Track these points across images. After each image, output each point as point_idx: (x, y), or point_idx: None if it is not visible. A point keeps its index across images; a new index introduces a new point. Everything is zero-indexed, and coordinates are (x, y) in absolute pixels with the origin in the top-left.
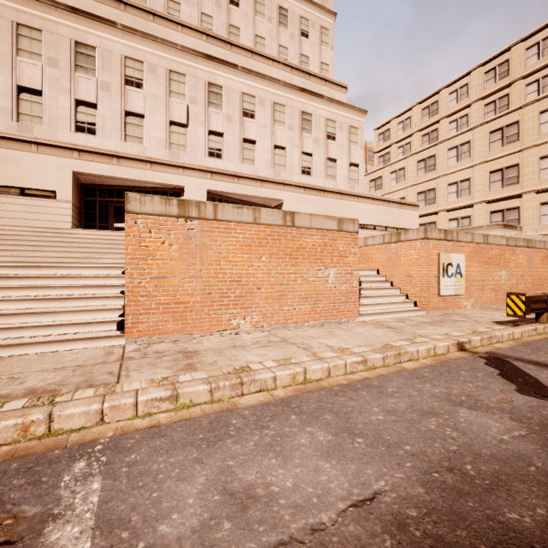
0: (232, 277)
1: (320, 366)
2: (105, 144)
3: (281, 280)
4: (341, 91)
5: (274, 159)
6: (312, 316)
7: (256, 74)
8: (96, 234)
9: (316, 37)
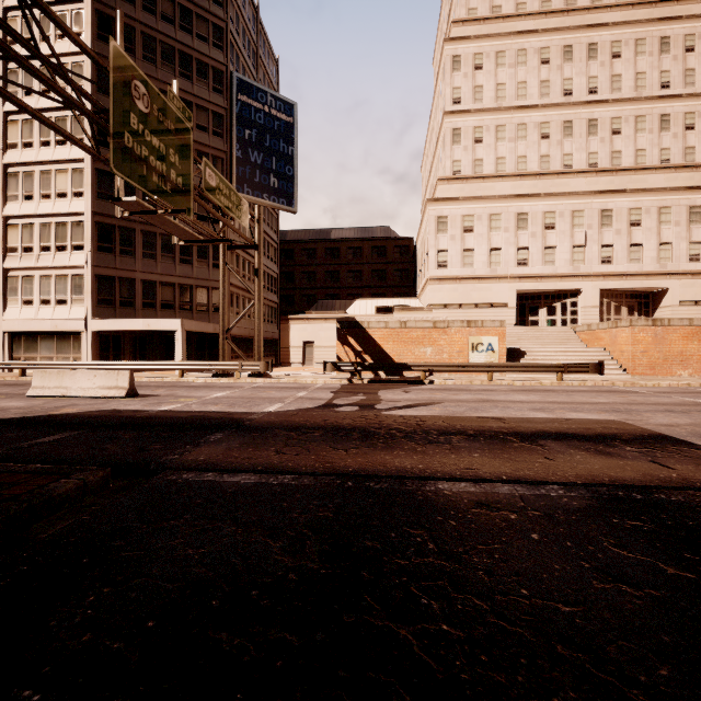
0: (677, 352)
1: None
2: (533, 270)
3: None
4: None
5: (659, 254)
6: None
7: (642, 191)
8: (555, 329)
9: None
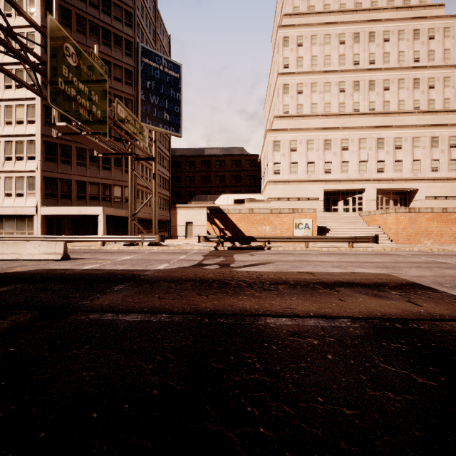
0: (424, 229)
1: None
2: (334, 176)
3: (441, 230)
4: None
5: (413, 167)
6: (454, 242)
7: (402, 126)
8: (348, 214)
9: (440, 85)
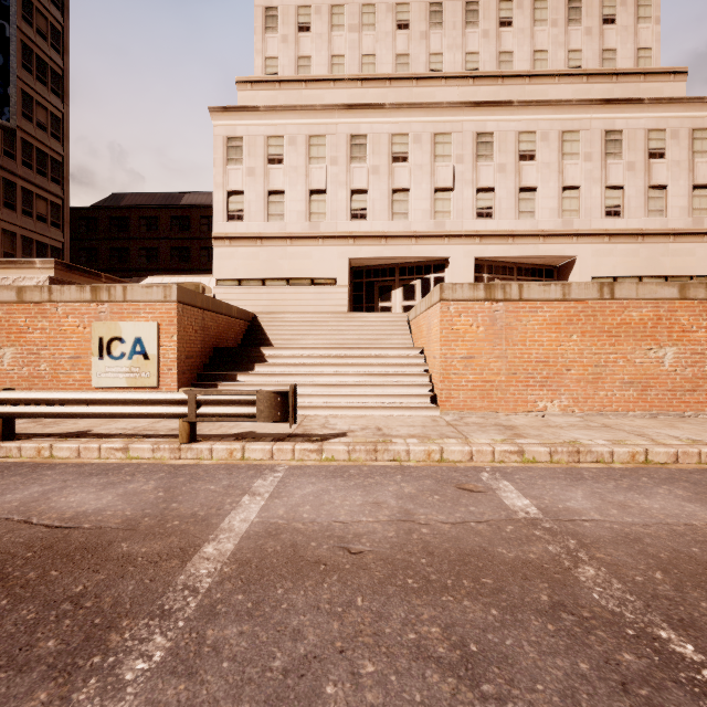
0: (538, 358)
1: (665, 450)
2: (375, 226)
3: (596, 361)
4: (674, 80)
5: (562, 205)
6: (640, 405)
7: (537, 104)
8: (379, 316)
9: (628, 16)
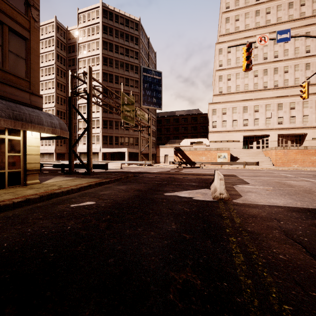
0: (292, 158)
1: (309, 169)
2: (249, 127)
3: (303, 159)
4: None
5: (303, 120)
6: (312, 166)
7: (295, 95)
8: (255, 150)
9: None
